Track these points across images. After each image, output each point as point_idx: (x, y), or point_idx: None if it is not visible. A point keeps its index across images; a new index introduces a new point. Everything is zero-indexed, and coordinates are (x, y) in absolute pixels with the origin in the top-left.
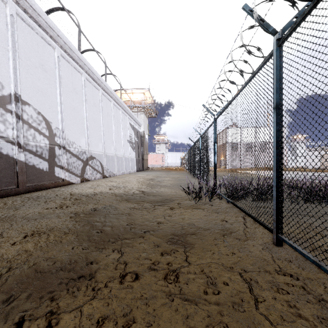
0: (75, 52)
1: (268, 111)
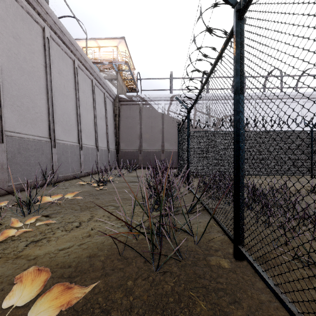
0: (313, 94)
1: (315, 145)
